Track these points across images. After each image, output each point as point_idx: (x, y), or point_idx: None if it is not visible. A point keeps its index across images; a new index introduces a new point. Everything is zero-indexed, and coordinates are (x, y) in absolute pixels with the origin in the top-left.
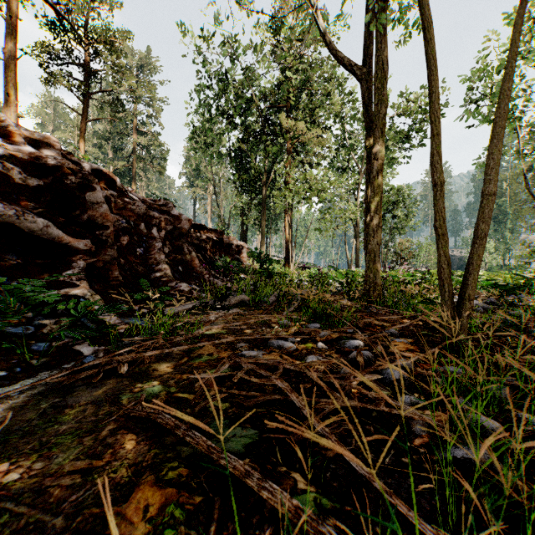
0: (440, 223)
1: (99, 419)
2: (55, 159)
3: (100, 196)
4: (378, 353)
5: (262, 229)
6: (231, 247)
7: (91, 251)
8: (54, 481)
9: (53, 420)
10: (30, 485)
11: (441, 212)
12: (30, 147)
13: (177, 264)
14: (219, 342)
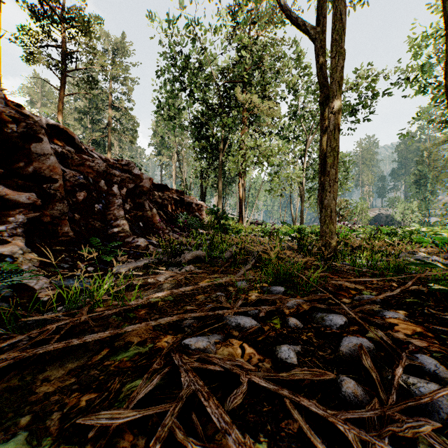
0: None
1: None
2: None
3: (47, 148)
4: (385, 345)
5: (219, 190)
6: (191, 205)
7: (36, 205)
8: None
9: None
10: None
11: None
12: None
13: (138, 220)
14: (155, 323)
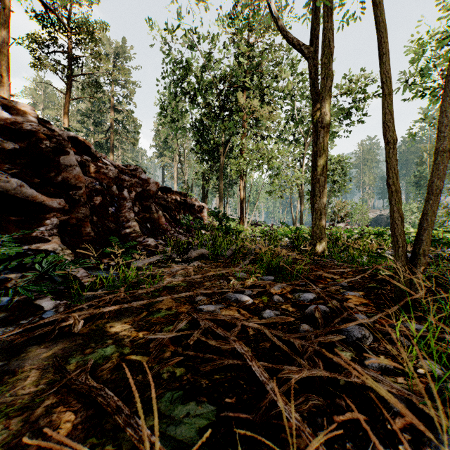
0: (394, 180)
1: (39, 390)
2: (31, 125)
3: (73, 160)
4: (335, 308)
5: (220, 192)
6: (193, 207)
7: (65, 209)
8: None
9: None
10: None
11: (395, 169)
12: (7, 113)
13: (146, 222)
14: (178, 296)
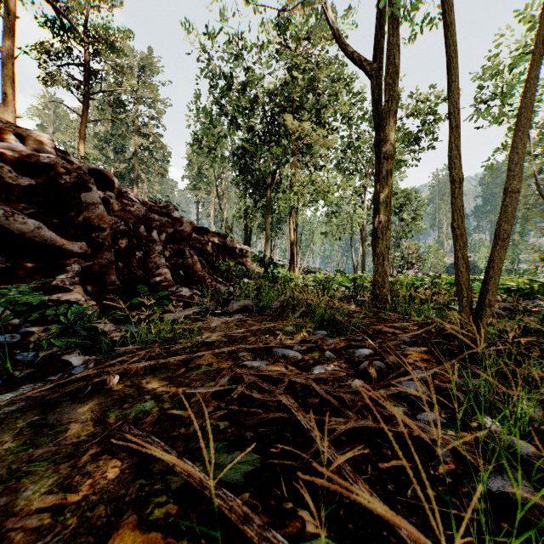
0: (458, 223)
1: (81, 441)
2: (49, 157)
3: (96, 197)
4: (391, 363)
5: (267, 232)
6: (234, 250)
7: (87, 254)
8: (19, 521)
9: (28, 442)
10: None
11: (459, 211)
12: (22, 145)
13: (178, 268)
14: (219, 351)
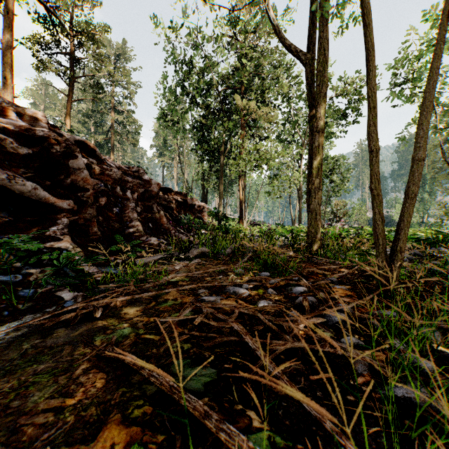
0: (375, 185)
1: (74, 358)
2: (43, 131)
3: (81, 163)
4: (321, 298)
5: (220, 192)
6: (193, 207)
7: (73, 210)
8: (29, 419)
9: (32, 359)
10: (6, 423)
11: (376, 176)
12: (21, 121)
13: (148, 221)
14: (182, 288)
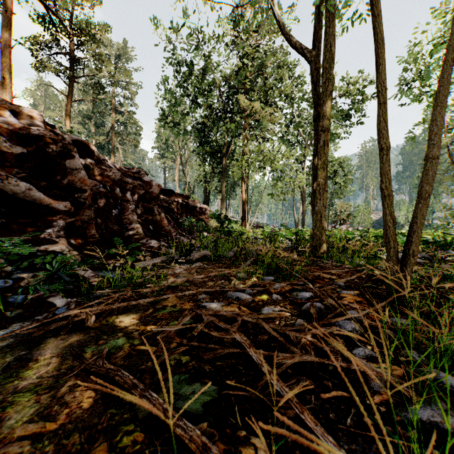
0: (386, 185)
1: (61, 373)
2: (38, 130)
3: (79, 163)
4: (329, 305)
5: (222, 194)
6: (195, 209)
7: (70, 211)
8: (2, 448)
9: (15, 374)
10: None
11: (387, 175)
12: (15, 119)
13: (148, 224)
14: (182, 294)
